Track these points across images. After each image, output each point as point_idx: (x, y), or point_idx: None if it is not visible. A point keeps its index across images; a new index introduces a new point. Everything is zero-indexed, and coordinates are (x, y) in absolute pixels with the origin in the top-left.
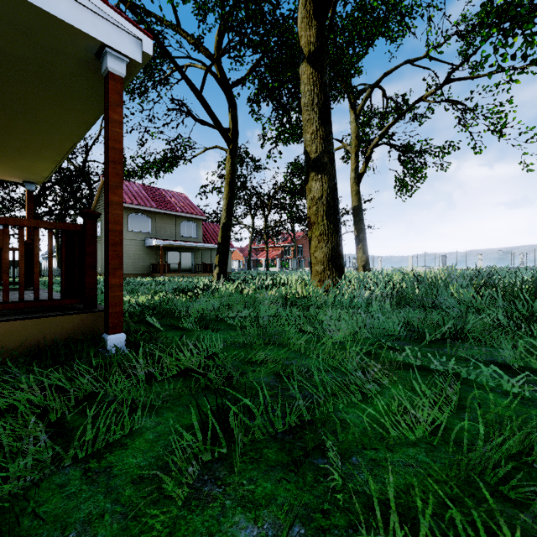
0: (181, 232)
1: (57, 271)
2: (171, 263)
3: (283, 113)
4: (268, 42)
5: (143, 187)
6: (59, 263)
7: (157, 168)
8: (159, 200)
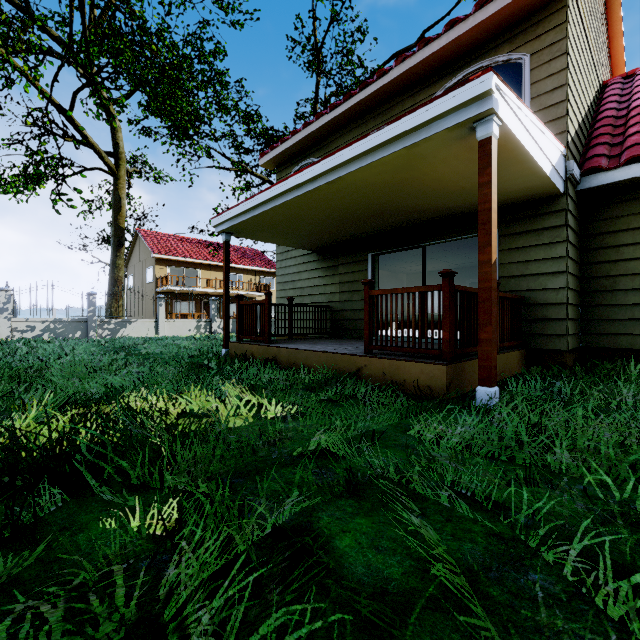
0: None
1: None
2: None
3: None
4: None
5: None
6: None
7: None
8: None
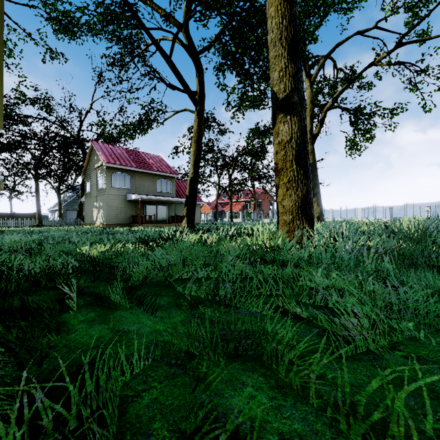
0: (157, 188)
1: (56, 222)
2: (149, 214)
3: (245, 77)
4: (232, 2)
5: (126, 150)
6: (60, 215)
7: (133, 129)
8: (139, 161)
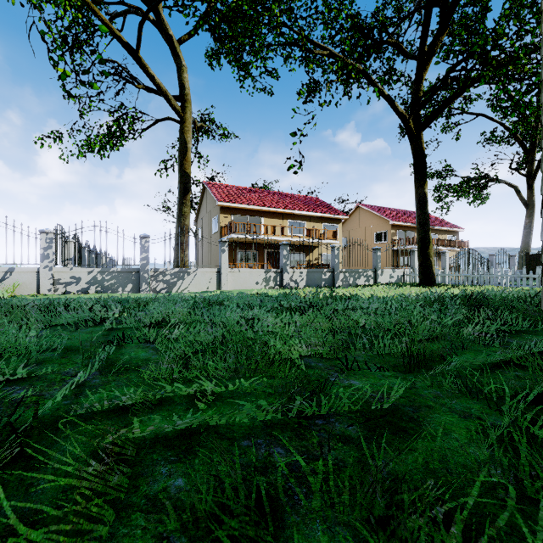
0: None
1: None
2: None
3: None
4: None
5: None
6: None
7: None
8: None
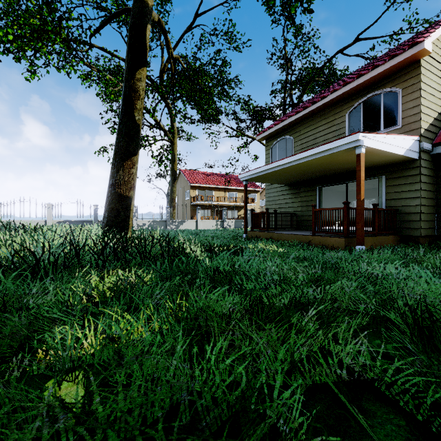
0: None
1: None
2: None
3: None
4: None
5: None
6: None
7: None
8: None
